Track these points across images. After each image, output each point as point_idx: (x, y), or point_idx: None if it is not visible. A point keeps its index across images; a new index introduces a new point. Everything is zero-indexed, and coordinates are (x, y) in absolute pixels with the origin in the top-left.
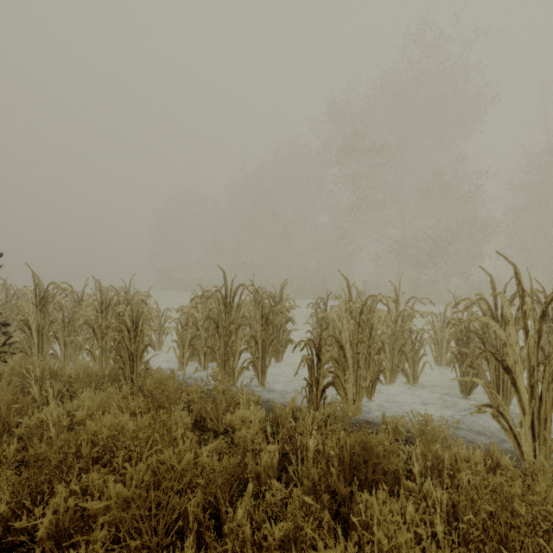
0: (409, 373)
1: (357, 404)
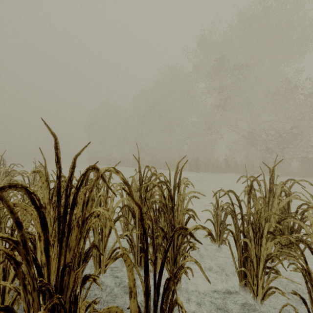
0: None
1: None
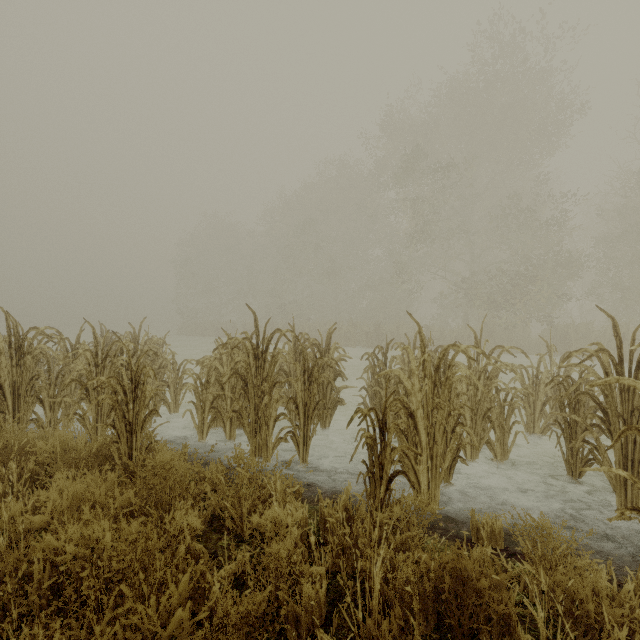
0: (497, 446)
1: (432, 493)
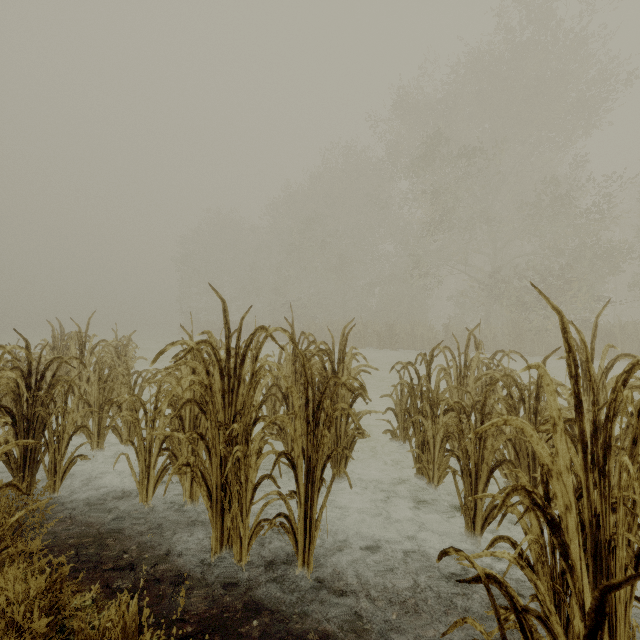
0: None
1: None
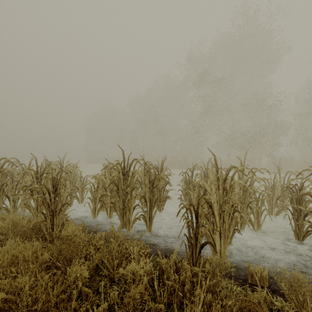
0: (254, 222)
1: (223, 251)
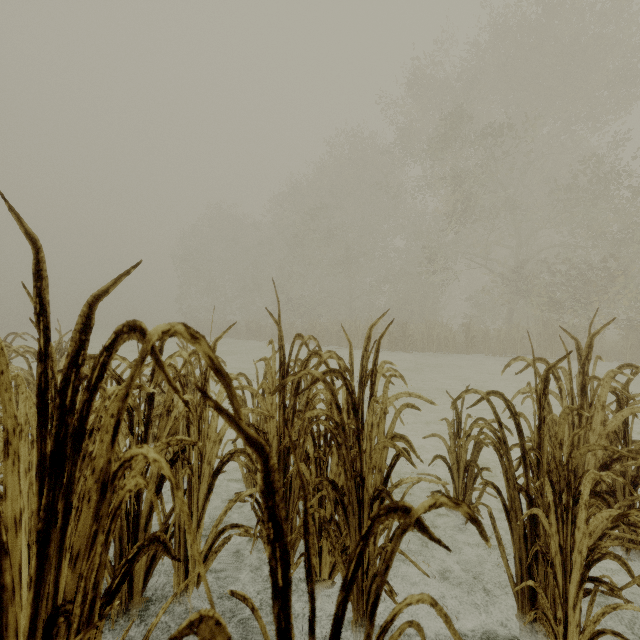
0: None
1: None
